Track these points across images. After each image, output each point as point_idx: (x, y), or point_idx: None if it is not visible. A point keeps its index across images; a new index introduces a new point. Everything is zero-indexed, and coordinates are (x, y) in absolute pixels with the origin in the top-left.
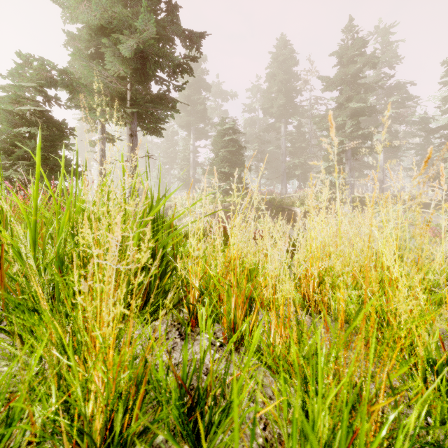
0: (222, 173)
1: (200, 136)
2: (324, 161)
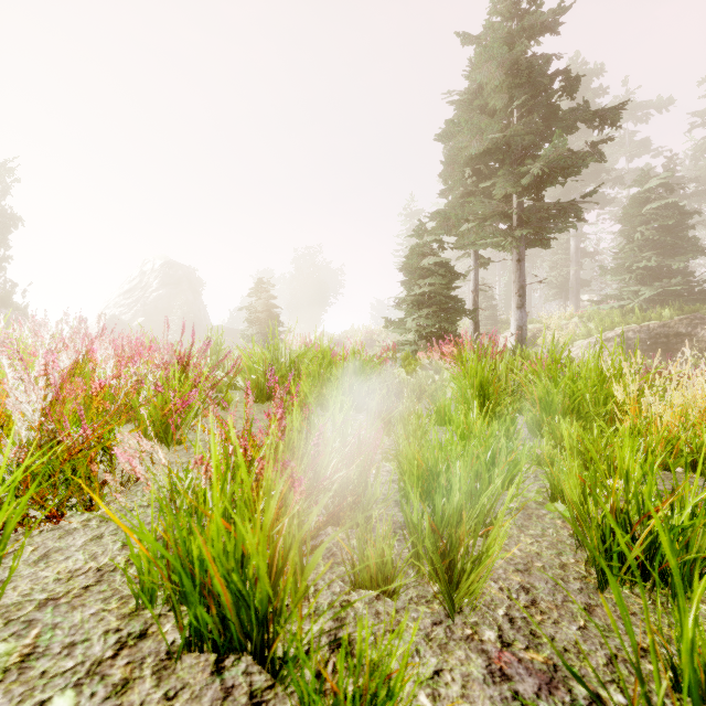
0: (640, 268)
1: (589, 207)
2: None
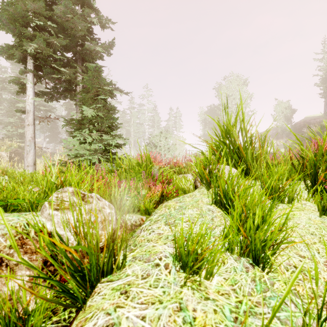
0: None
1: None
2: (10, 116)
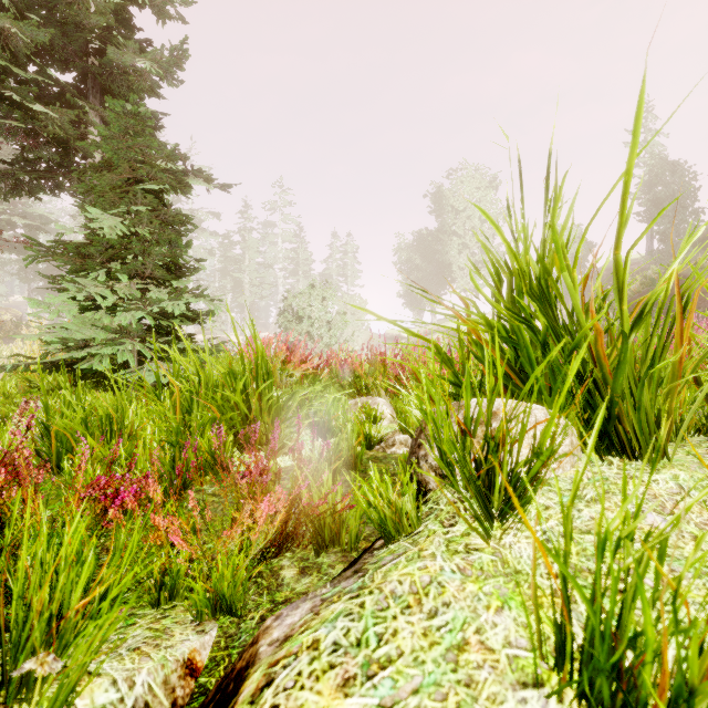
0: None
1: None
2: None
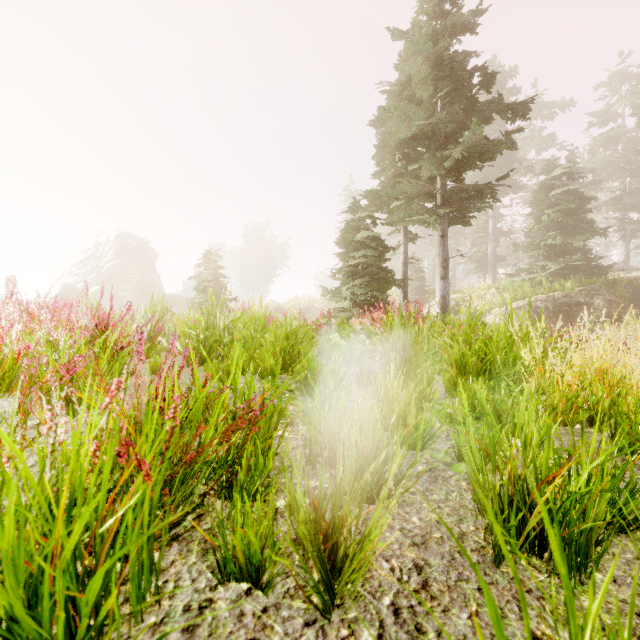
0: (547, 246)
1: (505, 191)
2: None
